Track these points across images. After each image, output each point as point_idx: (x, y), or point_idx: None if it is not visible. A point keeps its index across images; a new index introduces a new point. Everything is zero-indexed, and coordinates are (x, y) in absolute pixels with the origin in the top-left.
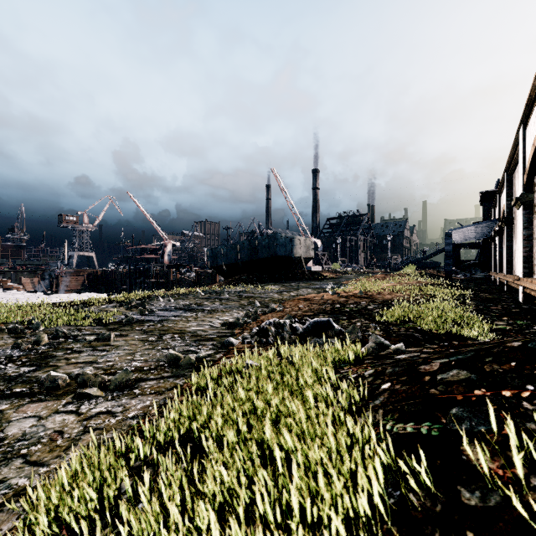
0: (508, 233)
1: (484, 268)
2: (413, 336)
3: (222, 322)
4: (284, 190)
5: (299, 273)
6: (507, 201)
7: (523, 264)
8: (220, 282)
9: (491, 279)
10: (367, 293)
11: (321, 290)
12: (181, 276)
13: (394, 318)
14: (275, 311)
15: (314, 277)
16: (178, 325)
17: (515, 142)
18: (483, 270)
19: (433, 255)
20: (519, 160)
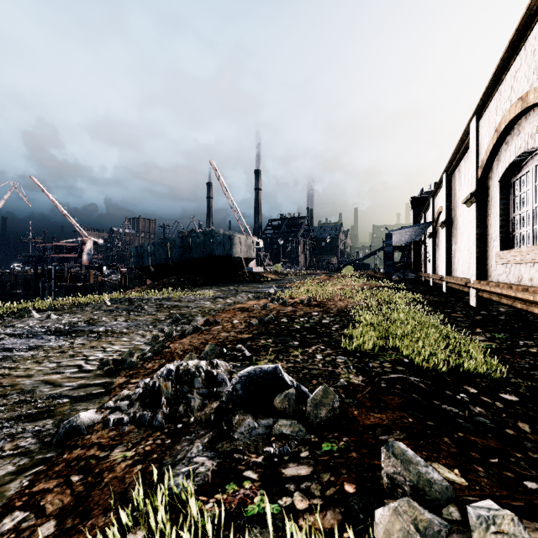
0: (447, 234)
1: (414, 269)
2: (412, 384)
3: (106, 357)
4: (224, 185)
5: (239, 275)
6: (446, 202)
7: (477, 265)
8: (142, 287)
9: (421, 280)
10: (316, 299)
11: (262, 294)
12: (103, 279)
13: (371, 346)
14: (198, 331)
15: (255, 279)
16: (15, 371)
17: (462, 138)
18: (414, 272)
19: (367, 256)
20: (470, 154)
